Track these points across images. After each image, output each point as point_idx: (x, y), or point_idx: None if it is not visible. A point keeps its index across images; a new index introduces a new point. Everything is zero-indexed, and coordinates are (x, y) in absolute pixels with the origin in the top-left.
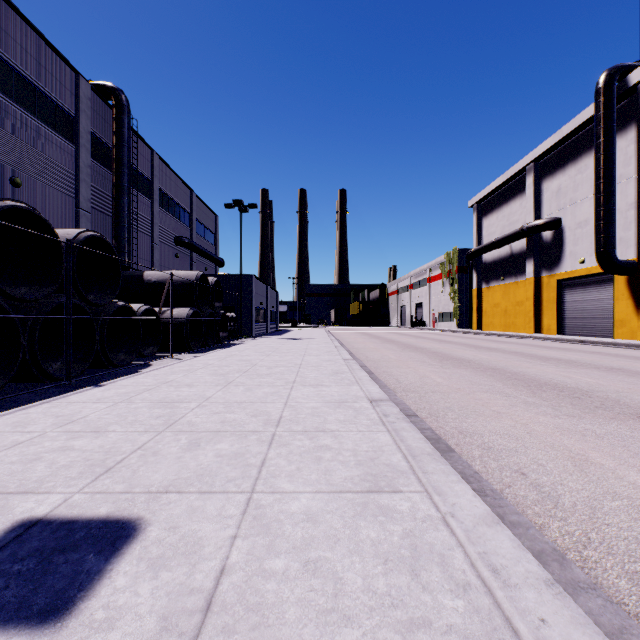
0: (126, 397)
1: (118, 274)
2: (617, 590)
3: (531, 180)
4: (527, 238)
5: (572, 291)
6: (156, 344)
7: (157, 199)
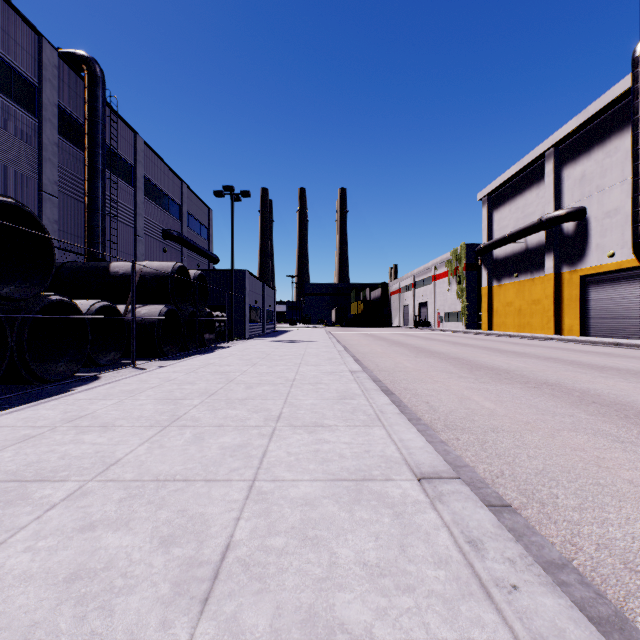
0: None
1: (50, 258)
2: None
3: (550, 167)
4: (545, 231)
5: (598, 288)
6: (119, 349)
7: (141, 187)
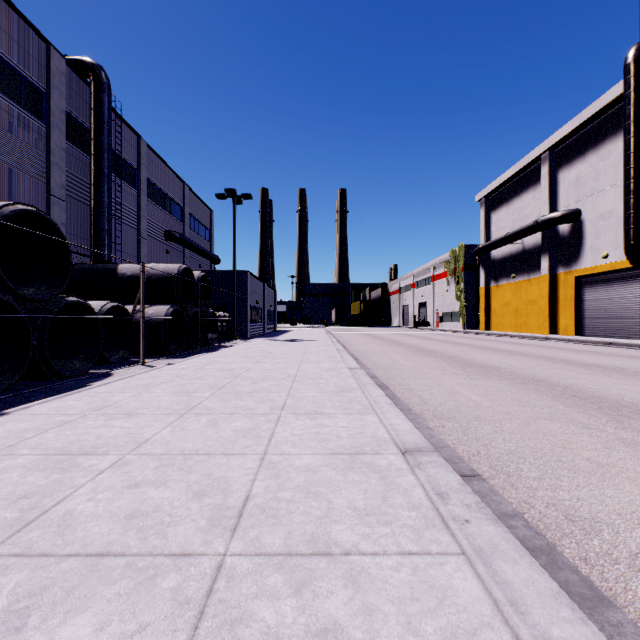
0: (13, 441)
1: (67, 262)
2: None
3: (546, 170)
4: (541, 232)
5: (593, 288)
6: (127, 348)
7: (144, 190)
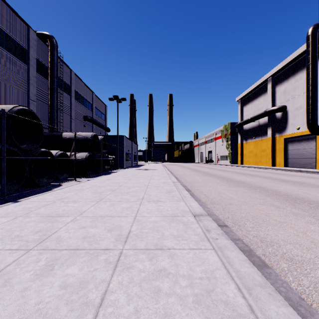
0: (27, 211)
1: (41, 132)
2: None
3: (270, 86)
4: (268, 116)
5: (292, 144)
6: (68, 173)
7: (74, 96)
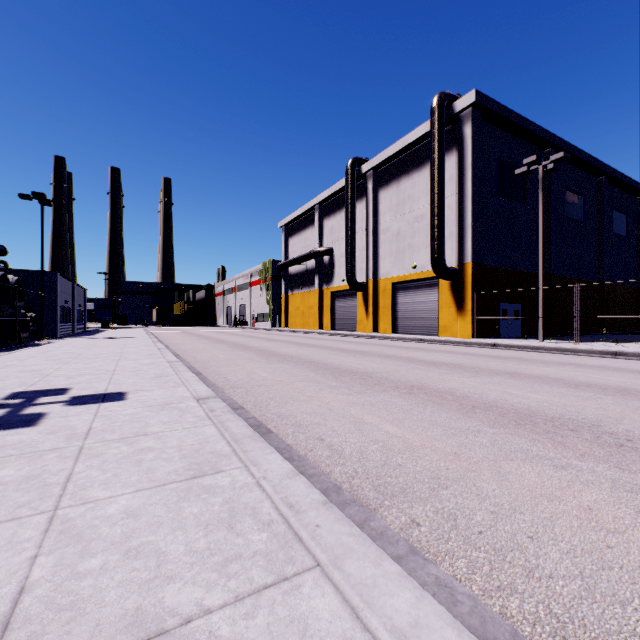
0: None
1: None
2: (225, 388)
3: (317, 217)
4: (315, 259)
5: (339, 300)
6: None
7: None
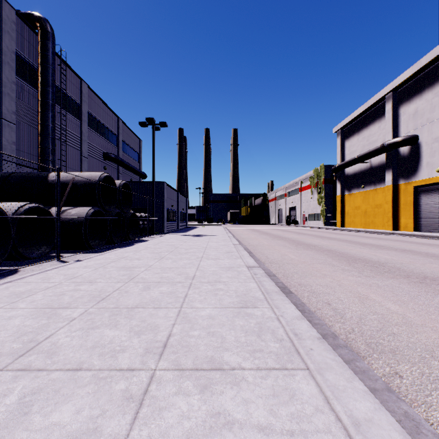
0: None
1: None
2: None
3: (390, 106)
4: (386, 153)
5: (428, 195)
6: (49, 244)
7: (86, 120)
